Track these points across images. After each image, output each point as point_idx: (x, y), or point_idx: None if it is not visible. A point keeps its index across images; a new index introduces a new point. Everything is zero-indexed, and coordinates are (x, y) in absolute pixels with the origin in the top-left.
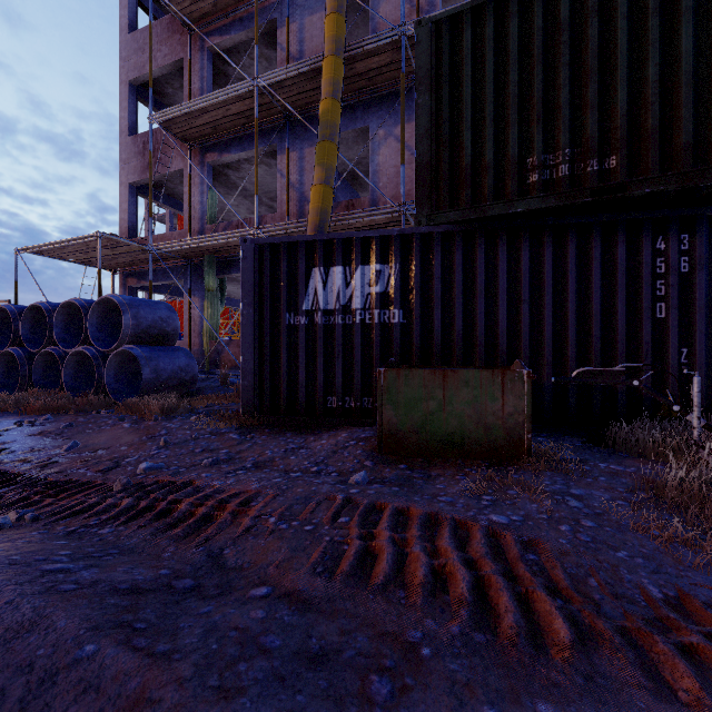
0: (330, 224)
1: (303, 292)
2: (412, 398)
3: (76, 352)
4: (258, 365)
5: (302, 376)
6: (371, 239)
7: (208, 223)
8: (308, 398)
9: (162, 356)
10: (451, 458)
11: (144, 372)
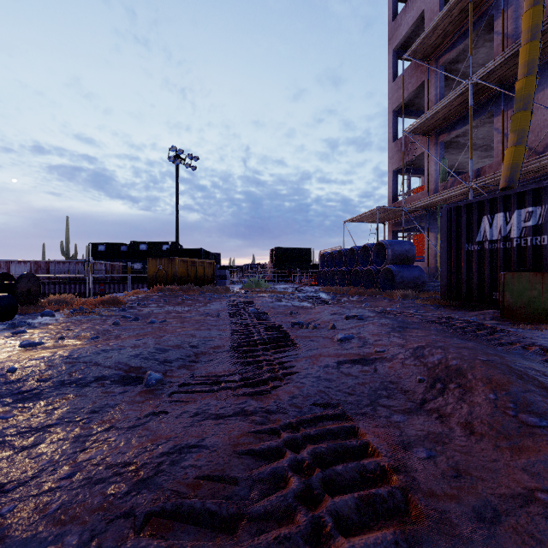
0: (534, 165)
1: (476, 231)
2: (521, 289)
3: (367, 269)
4: (449, 273)
5: (475, 280)
6: (524, 192)
7: (440, 182)
8: (480, 293)
9: (405, 270)
10: (546, 324)
11: (395, 278)
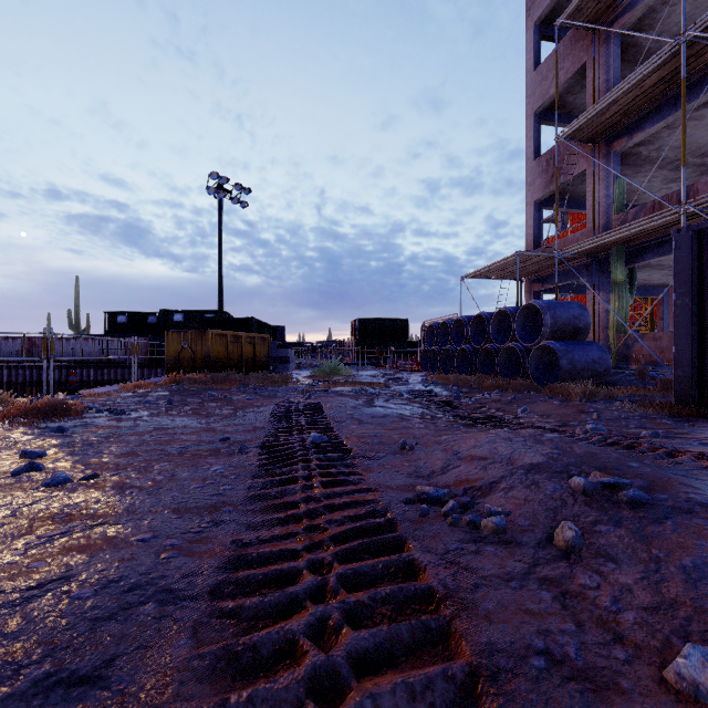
0: None
1: None
2: None
3: (506, 347)
4: (696, 355)
5: None
6: None
7: (614, 213)
8: None
9: (576, 349)
10: None
11: (561, 362)
